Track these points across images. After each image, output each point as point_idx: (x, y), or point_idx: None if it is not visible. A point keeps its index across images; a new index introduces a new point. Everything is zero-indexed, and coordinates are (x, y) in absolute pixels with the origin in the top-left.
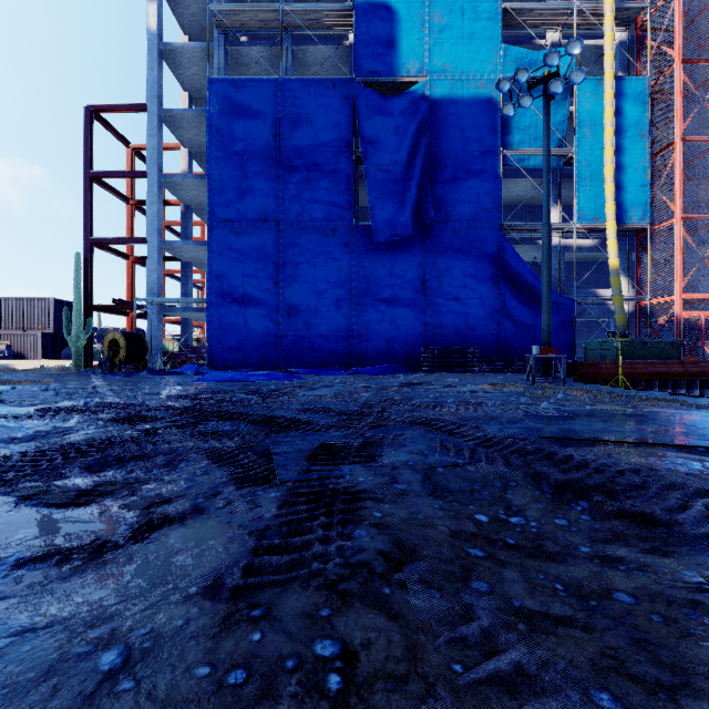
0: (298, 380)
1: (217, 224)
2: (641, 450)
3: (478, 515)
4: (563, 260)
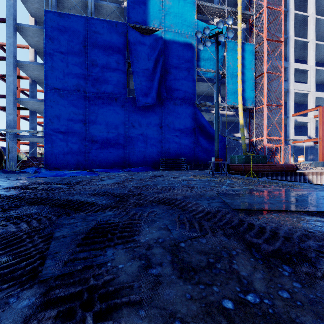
0: (95, 175)
1: (50, 90)
2: (291, 215)
3: (224, 301)
4: (221, 120)
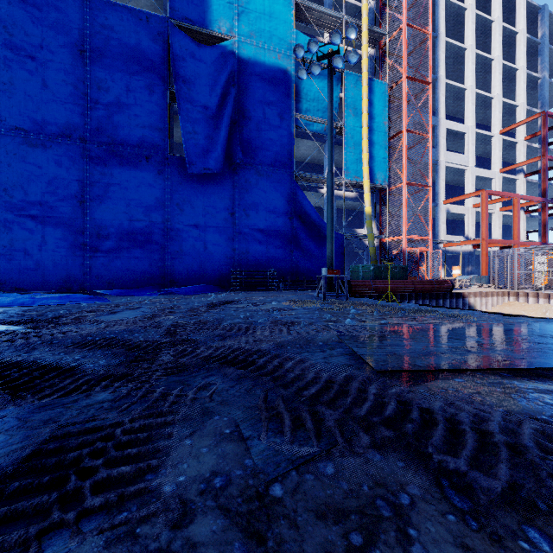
0: (101, 302)
1: (6, 131)
2: (487, 380)
3: None
4: (335, 206)
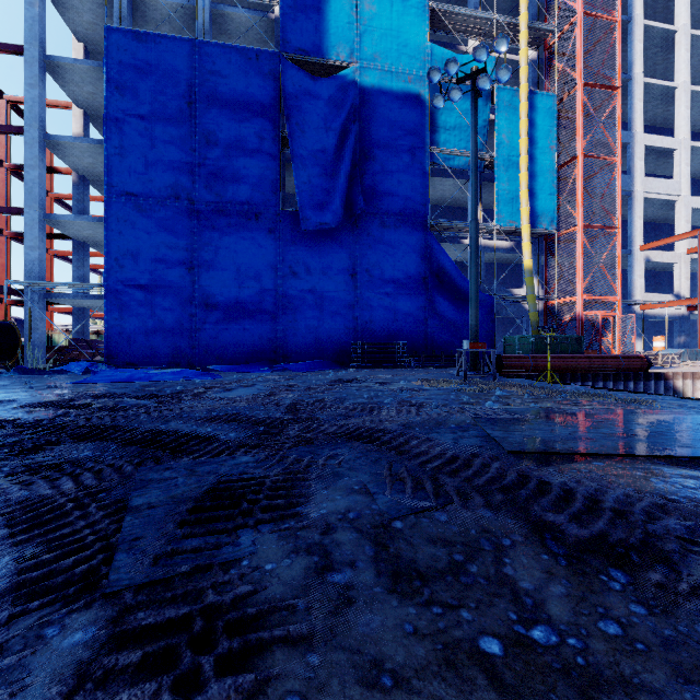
0: (213, 379)
1: (117, 197)
2: (631, 466)
3: (482, 639)
4: (483, 260)
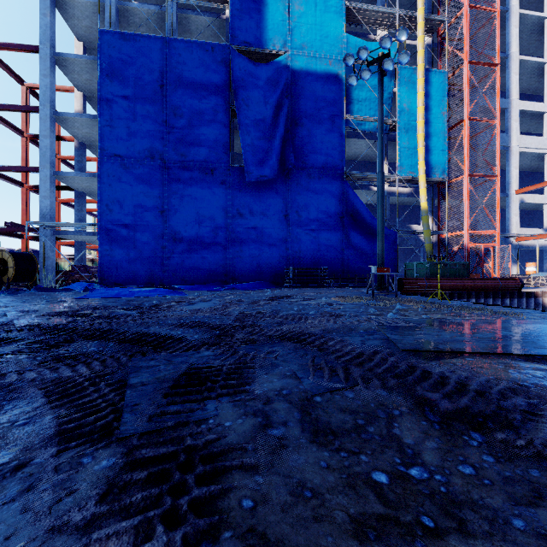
0: (180, 295)
1: (108, 158)
2: (495, 361)
3: (374, 473)
4: (388, 203)
